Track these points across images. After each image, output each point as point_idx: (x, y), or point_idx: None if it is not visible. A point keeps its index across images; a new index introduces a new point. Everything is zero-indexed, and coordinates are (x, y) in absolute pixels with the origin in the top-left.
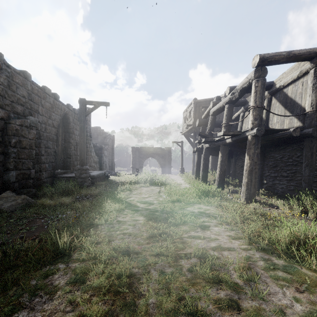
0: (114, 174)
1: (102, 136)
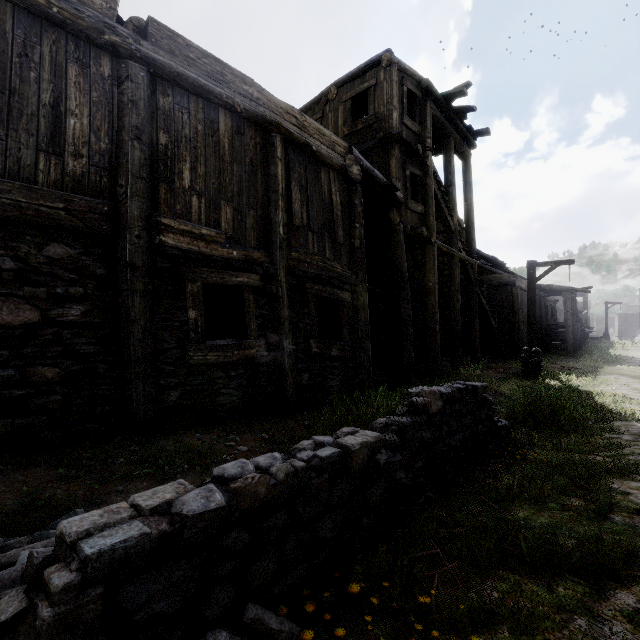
0: None
1: None
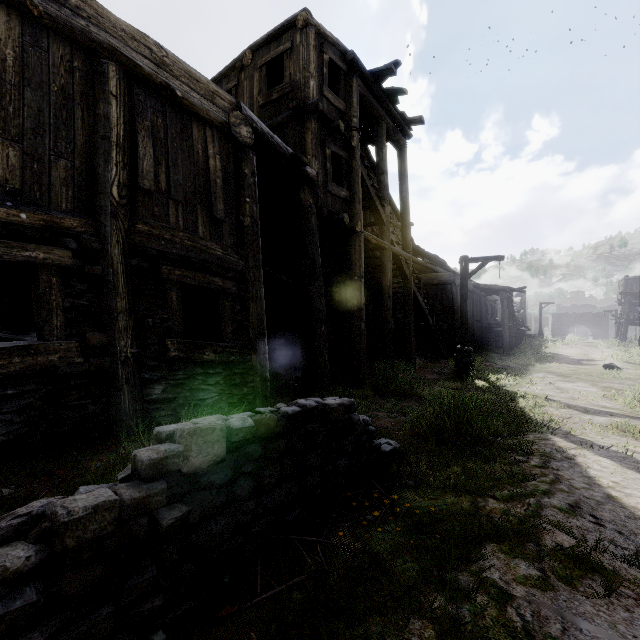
0: None
1: None
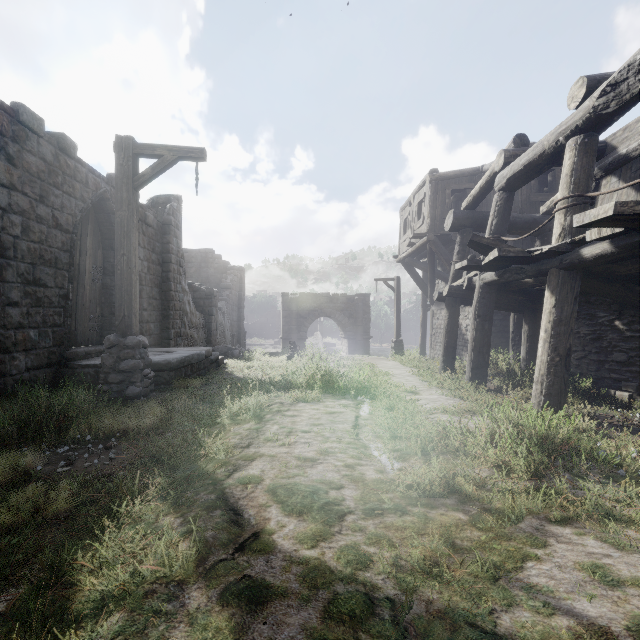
0: (239, 355)
1: (218, 271)
